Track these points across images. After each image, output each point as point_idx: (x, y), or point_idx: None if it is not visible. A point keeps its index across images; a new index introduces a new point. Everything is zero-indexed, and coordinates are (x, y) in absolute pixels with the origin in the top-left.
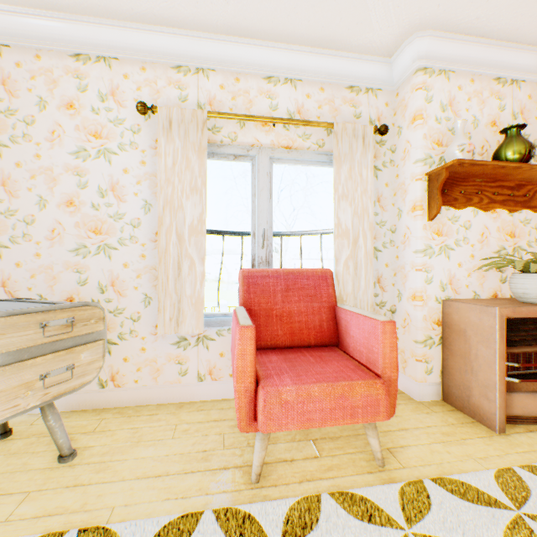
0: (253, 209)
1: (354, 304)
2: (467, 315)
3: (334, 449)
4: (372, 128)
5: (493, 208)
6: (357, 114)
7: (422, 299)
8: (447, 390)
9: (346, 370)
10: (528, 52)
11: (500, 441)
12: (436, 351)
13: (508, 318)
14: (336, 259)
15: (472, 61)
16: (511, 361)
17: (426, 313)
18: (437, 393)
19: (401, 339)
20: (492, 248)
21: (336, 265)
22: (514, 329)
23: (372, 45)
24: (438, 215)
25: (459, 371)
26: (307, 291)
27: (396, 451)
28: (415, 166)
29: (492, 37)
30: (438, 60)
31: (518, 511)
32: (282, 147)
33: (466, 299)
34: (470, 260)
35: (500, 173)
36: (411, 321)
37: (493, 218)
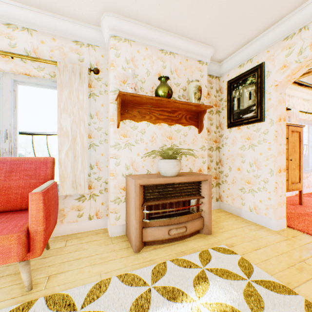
0: (0, 115)
1: (74, 179)
2: (130, 184)
3: (7, 282)
4: (87, 69)
5: (159, 122)
6: (81, 59)
7: (113, 175)
8: (127, 228)
9: (9, 227)
10: (175, 38)
11: (130, 258)
12: (123, 206)
13: (147, 185)
14: (60, 150)
15: (144, 37)
16: (155, 209)
17: (116, 183)
18: (123, 231)
19: (109, 199)
20: (158, 145)
21: (60, 154)
22: (151, 191)
23: (83, 16)
24: (124, 125)
25: (128, 217)
26: (29, 172)
27: (53, 277)
28: (110, 94)
29: (153, 25)
30: (122, 33)
31: (81, 310)
32: (22, 74)
33: (139, 174)
34: (145, 152)
35: (156, 102)
36: (110, 188)
37: (159, 128)
